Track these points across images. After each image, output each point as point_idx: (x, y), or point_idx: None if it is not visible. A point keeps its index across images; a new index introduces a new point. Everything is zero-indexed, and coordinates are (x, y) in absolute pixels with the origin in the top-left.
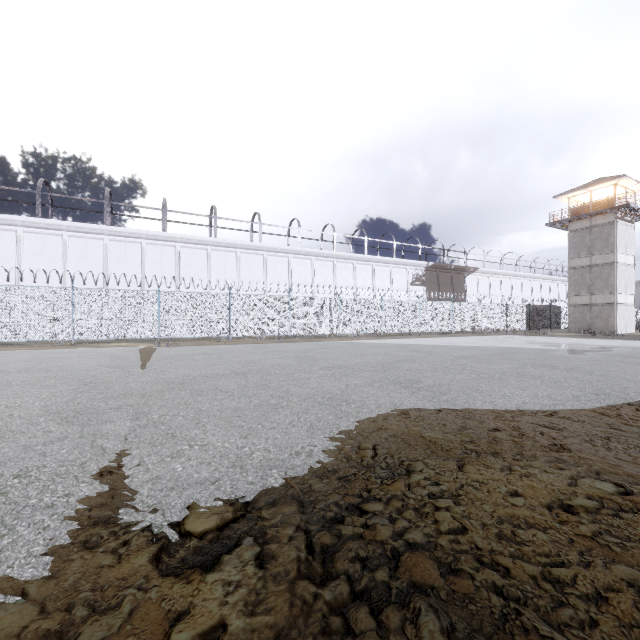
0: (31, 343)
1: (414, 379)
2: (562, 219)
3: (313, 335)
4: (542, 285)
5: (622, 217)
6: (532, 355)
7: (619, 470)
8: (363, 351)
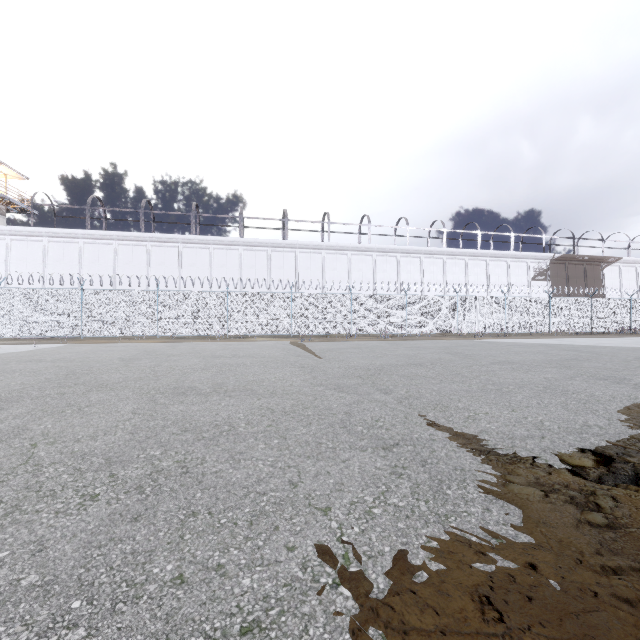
0: (195, 337)
1: (616, 376)
2: None
3: (424, 334)
4: None
5: None
6: None
7: None
8: (510, 349)
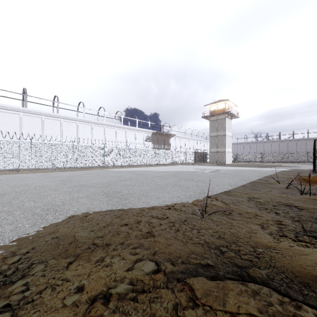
0: None
1: (118, 191)
2: (207, 115)
3: (91, 166)
4: (201, 143)
5: (227, 116)
6: (187, 174)
7: (168, 249)
8: (108, 175)
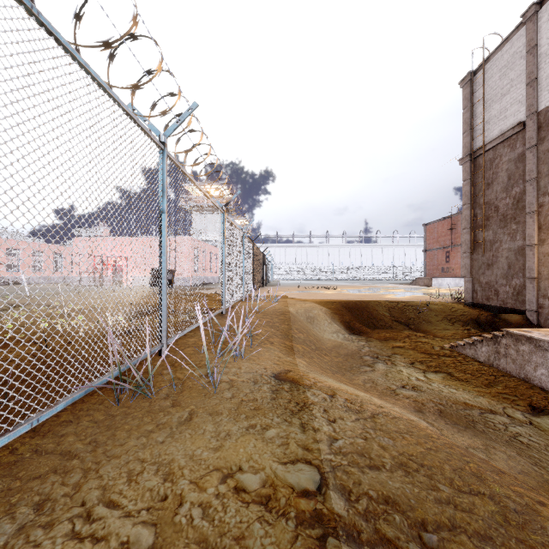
0: None
1: None
2: None
3: None
4: None
5: None
6: None
7: None
8: None
